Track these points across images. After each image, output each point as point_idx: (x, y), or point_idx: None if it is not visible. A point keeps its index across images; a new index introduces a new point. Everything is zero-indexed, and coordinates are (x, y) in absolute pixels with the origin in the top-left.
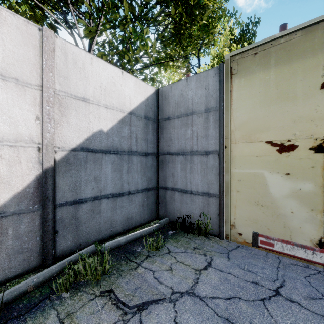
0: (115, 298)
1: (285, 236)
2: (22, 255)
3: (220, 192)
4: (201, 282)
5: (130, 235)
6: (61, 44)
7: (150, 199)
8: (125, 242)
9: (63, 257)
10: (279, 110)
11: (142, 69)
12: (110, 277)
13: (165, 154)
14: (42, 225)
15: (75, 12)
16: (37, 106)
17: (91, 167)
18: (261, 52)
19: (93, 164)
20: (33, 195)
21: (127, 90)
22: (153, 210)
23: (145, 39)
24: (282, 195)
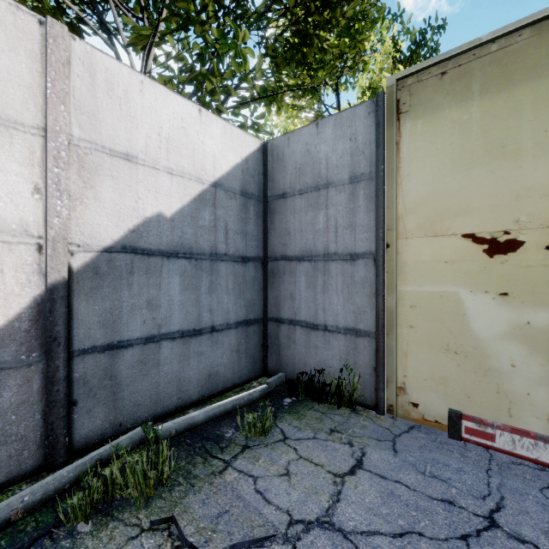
0: (179, 535)
1: (500, 410)
2: (4, 449)
3: (379, 327)
4: (344, 500)
5: (213, 406)
6: (83, 53)
7: (250, 340)
8: (205, 419)
9: (86, 449)
10: (488, 176)
11: (237, 106)
12: (172, 491)
13: (279, 258)
14: (45, 391)
15: (118, 6)
16: (36, 167)
17: (141, 282)
18: (454, 71)
19: (146, 276)
20: (28, 334)
21: (210, 142)
22: (256, 360)
23: (241, 49)
24: (494, 333)
